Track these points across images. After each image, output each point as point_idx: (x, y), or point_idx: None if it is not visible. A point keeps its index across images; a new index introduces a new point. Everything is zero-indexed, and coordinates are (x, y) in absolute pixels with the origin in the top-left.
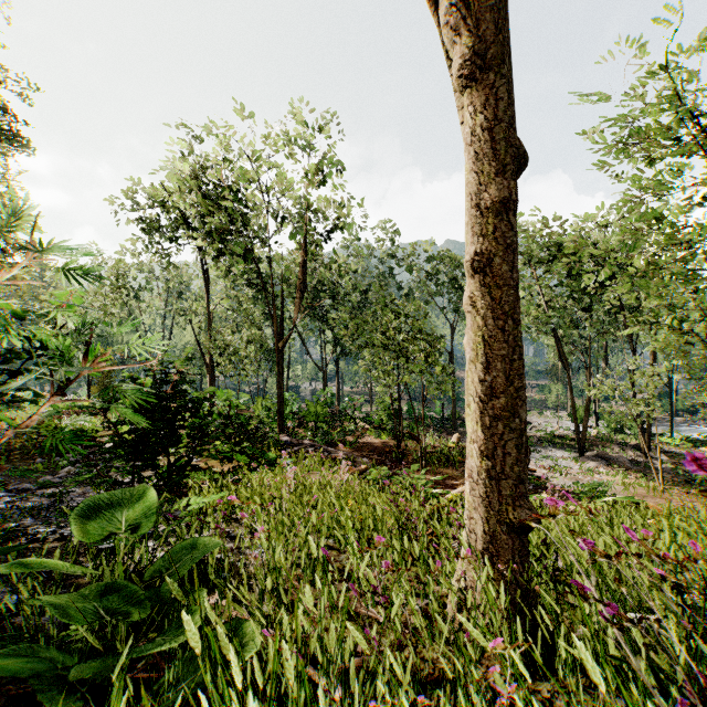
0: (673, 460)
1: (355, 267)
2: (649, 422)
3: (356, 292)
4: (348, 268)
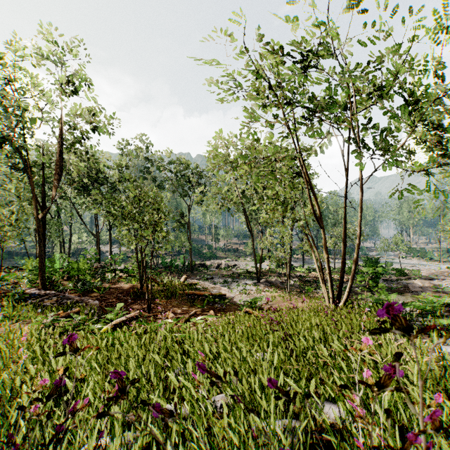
0: (300, 280)
1: (122, 163)
2: (290, 261)
3: (122, 180)
4: (117, 163)
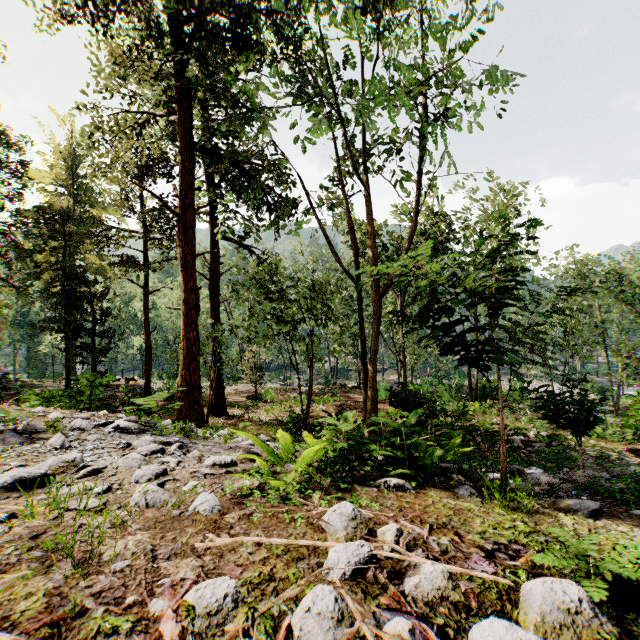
0: None
1: None
2: None
3: None
4: None
